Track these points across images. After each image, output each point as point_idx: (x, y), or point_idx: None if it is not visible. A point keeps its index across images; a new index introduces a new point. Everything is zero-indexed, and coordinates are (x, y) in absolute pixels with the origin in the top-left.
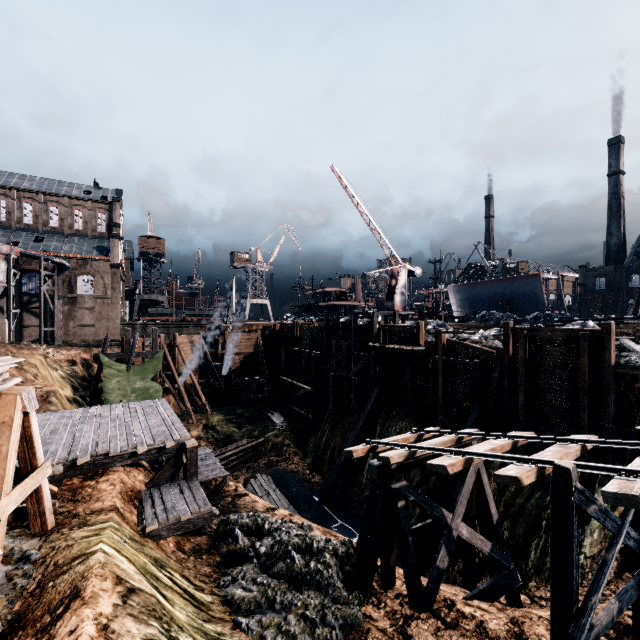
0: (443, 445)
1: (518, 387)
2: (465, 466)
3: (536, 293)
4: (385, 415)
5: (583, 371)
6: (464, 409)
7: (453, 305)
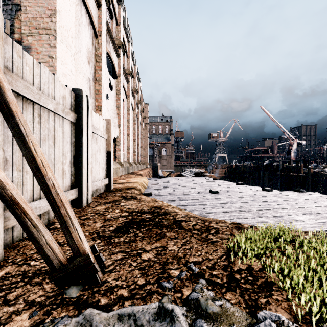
0: None
1: None
2: None
3: None
4: None
5: None
6: None
7: None
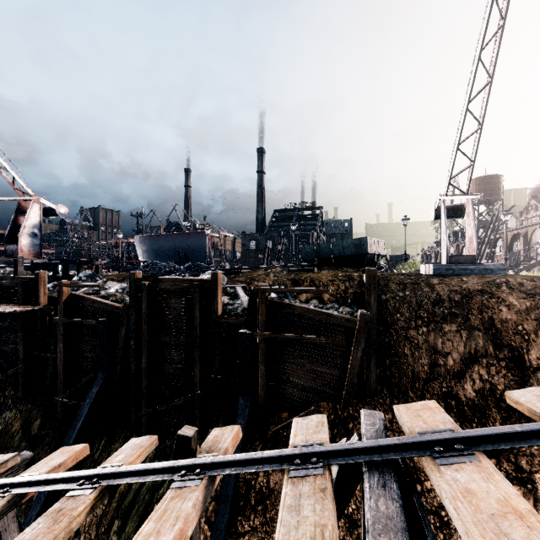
0: None
1: (141, 347)
2: None
3: (205, 247)
4: None
5: (196, 324)
6: (91, 380)
7: (140, 255)
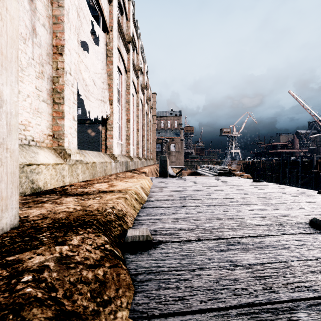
0: None
1: None
2: None
3: None
4: None
5: None
6: None
7: None
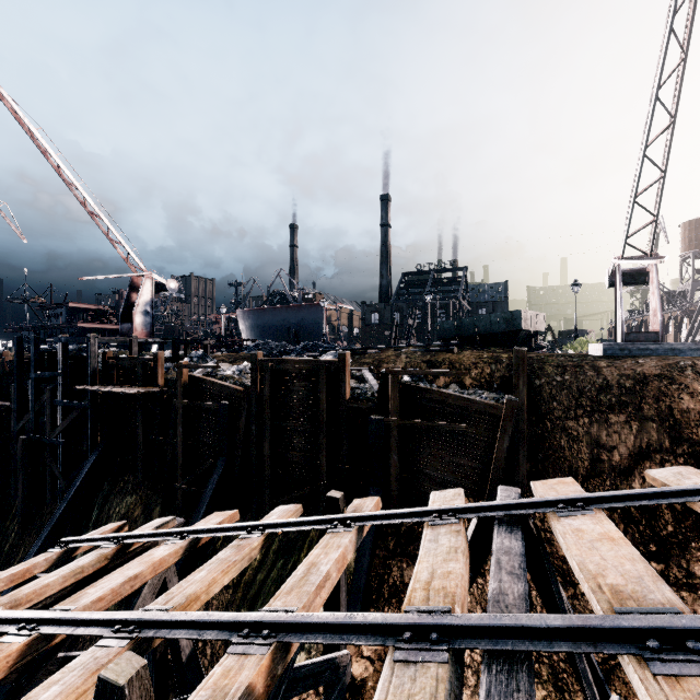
0: (72, 578)
1: (264, 433)
2: (19, 664)
3: (319, 323)
4: (108, 491)
5: (322, 408)
6: (210, 467)
7: (243, 333)
